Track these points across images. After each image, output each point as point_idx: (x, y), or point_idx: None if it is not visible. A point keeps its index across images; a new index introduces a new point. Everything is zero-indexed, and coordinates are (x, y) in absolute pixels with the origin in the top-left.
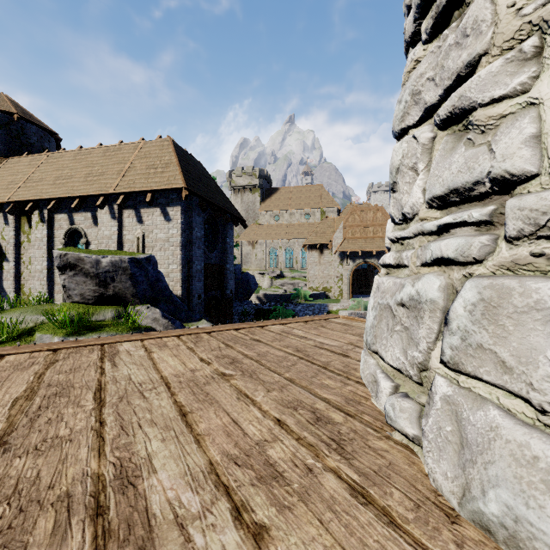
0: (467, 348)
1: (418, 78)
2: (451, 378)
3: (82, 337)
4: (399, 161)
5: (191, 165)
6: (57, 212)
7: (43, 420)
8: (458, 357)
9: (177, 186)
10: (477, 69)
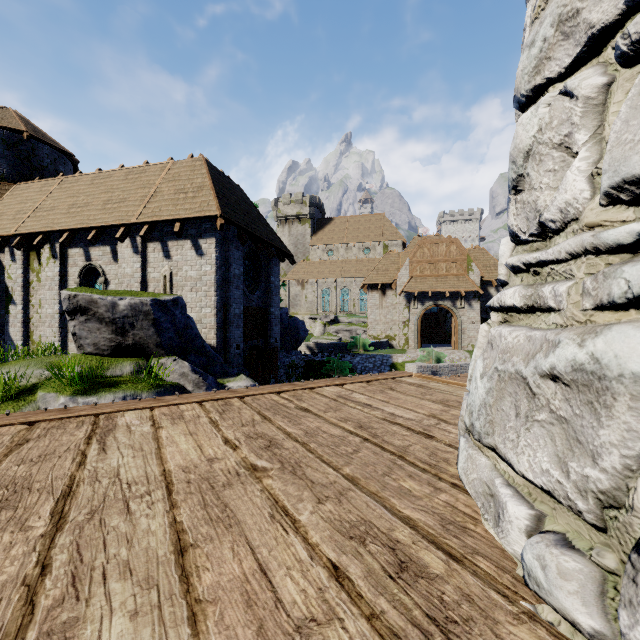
0: None
1: None
2: None
3: (94, 396)
4: (531, 138)
5: (228, 189)
6: (71, 246)
7: None
8: None
9: (211, 213)
10: None
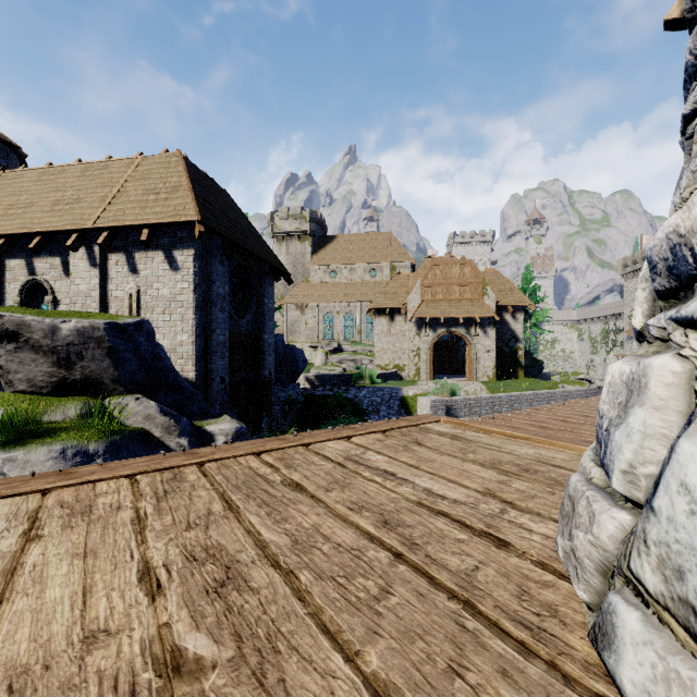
0: None
1: None
2: None
3: (19, 450)
4: None
5: (211, 192)
6: (9, 257)
7: None
8: None
9: (187, 218)
10: None
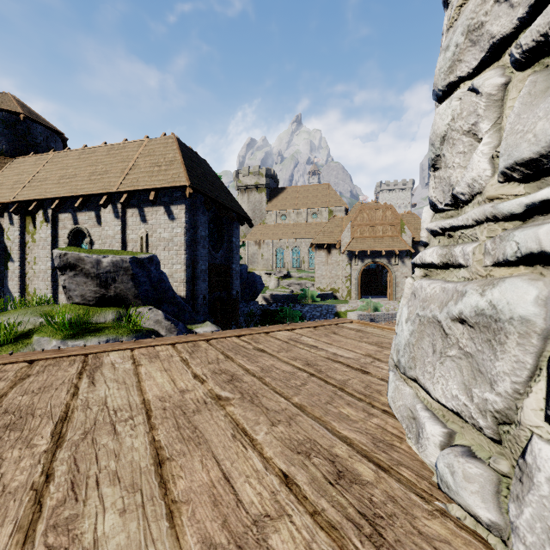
0: None
1: (478, 6)
2: None
3: (81, 340)
4: (446, 125)
5: (196, 163)
6: (61, 212)
7: None
8: None
9: (181, 183)
10: None
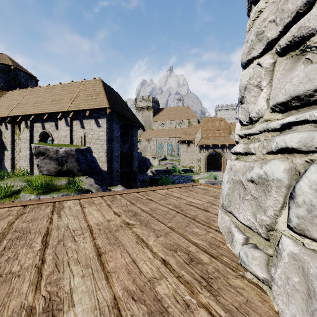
0: (312, 218)
1: (261, 22)
2: (296, 239)
3: (48, 195)
4: (246, 81)
5: (112, 94)
6: (35, 122)
7: (4, 258)
8: (304, 224)
9: (104, 106)
10: (314, 5)
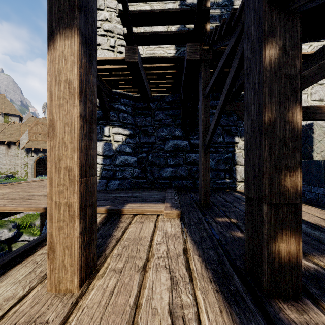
0: None
1: None
2: None
3: None
4: None
5: None
6: None
7: None
8: None
9: None
10: None
